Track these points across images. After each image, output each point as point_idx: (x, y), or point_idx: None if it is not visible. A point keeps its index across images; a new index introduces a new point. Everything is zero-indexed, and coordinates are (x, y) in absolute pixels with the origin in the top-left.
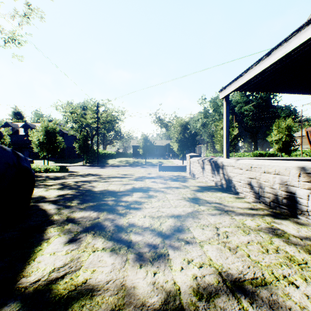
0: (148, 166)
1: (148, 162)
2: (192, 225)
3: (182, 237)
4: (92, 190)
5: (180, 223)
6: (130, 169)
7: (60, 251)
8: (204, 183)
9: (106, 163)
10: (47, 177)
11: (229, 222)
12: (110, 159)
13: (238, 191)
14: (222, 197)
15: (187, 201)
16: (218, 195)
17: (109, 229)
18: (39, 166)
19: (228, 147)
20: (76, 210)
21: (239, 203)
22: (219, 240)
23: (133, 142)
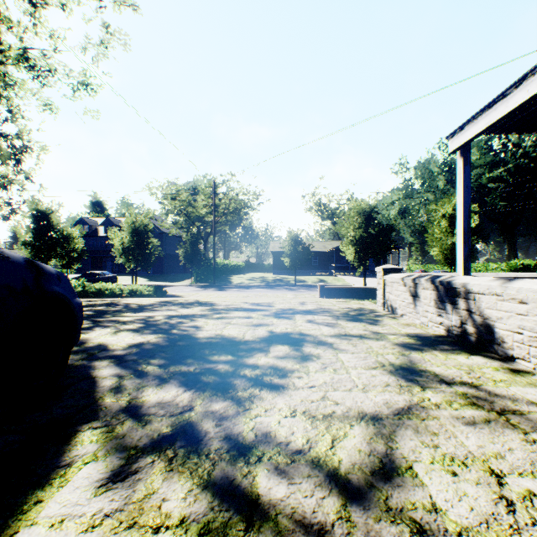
0: (299, 288)
1: (300, 281)
2: (419, 455)
3: (400, 504)
4: (193, 335)
5: (384, 444)
6: (268, 293)
7: (77, 518)
8: (420, 329)
9: (228, 281)
10: (126, 307)
11: (527, 456)
12: (234, 275)
13: (515, 355)
14: (475, 367)
15: (391, 375)
16: (461, 360)
17: (208, 446)
18: (120, 287)
19: (467, 252)
20: (150, 384)
21: (528, 390)
22: (523, 535)
23: (273, 246)
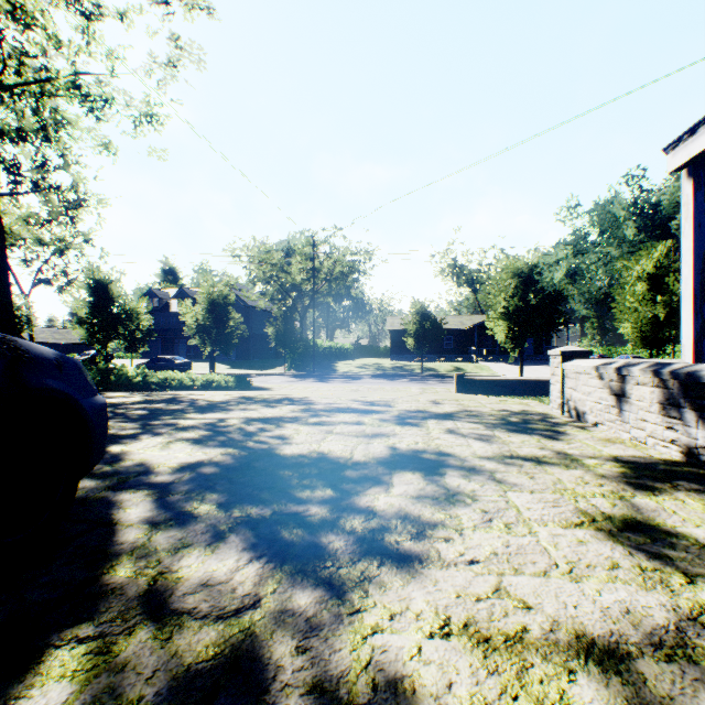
0: (428, 380)
1: (428, 369)
2: None
3: None
4: (276, 451)
5: None
6: (385, 386)
7: None
8: (634, 449)
9: (332, 369)
10: (192, 404)
11: None
12: (340, 361)
13: None
14: None
15: (615, 543)
16: None
17: None
18: (191, 376)
19: (700, 326)
20: (197, 541)
21: None
22: None
23: (391, 322)
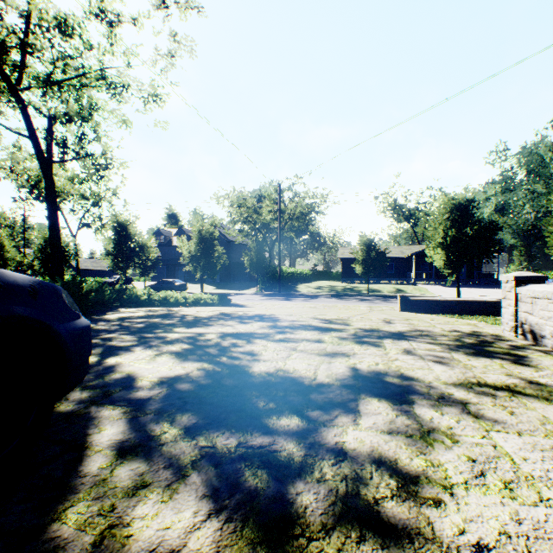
0: (374, 299)
1: (373, 290)
2: None
3: None
4: (245, 368)
5: None
6: (337, 304)
7: None
8: None
9: (294, 290)
10: (181, 319)
11: None
12: (300, 283)
13: None
14: None
15: None
16: None
17: None
18: (185, 295)
19: None
20: (157, 479)
21: None
22: None
23: (342, 252)
